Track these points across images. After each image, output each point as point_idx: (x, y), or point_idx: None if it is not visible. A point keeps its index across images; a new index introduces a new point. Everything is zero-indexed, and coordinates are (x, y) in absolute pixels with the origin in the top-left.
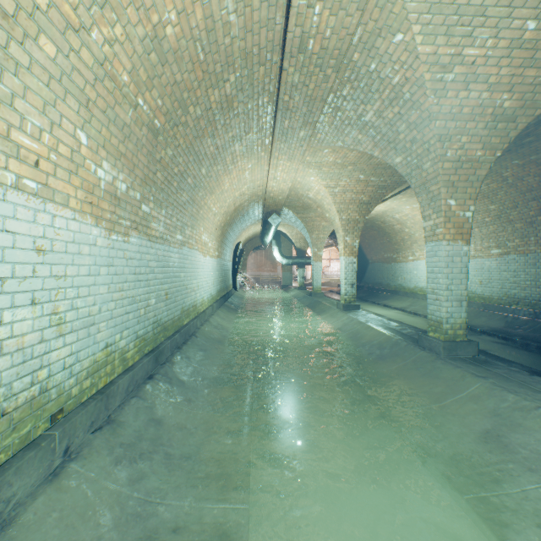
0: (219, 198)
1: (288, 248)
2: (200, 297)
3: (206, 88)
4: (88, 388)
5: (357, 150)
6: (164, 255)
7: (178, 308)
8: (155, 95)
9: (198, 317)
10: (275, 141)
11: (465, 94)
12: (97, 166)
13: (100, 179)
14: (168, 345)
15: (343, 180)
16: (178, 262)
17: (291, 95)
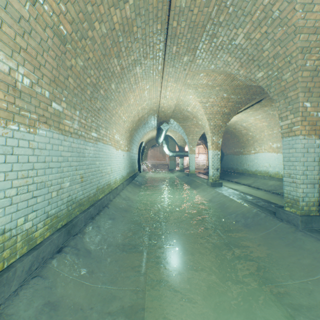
0: (127, 109)
1: (173, 146)
2: (113, 178)
3: (108, 6)
4: None
5: (223, 73)
6: (79, 147)
7: (94, 187)
8: None
9: (111, 192)
10: (166, 66)
11: None
12: None
13: None
14: (82, 218)
15: (212, 97)
16: (94, 153)
17: (178, 21)
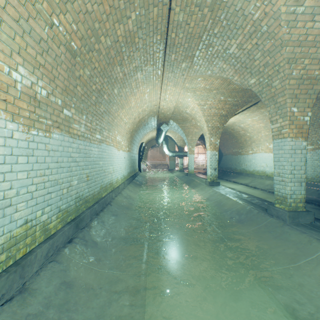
0: (128, 112)
1: (173, 146)
2: (115, 178)
3: (113, 22)
4: (2, 262)
5: (220, 78)
6: (85, 149)
7: (98, 185)
8: (69, 19)
9: (113, 191)
10: (165, 71)
11: (311, 24)
12: (11, 69)
13: (15, 81)
14: (88, 213)
15: (210, 100)
16: (98, 154)
17: (176, 33)
